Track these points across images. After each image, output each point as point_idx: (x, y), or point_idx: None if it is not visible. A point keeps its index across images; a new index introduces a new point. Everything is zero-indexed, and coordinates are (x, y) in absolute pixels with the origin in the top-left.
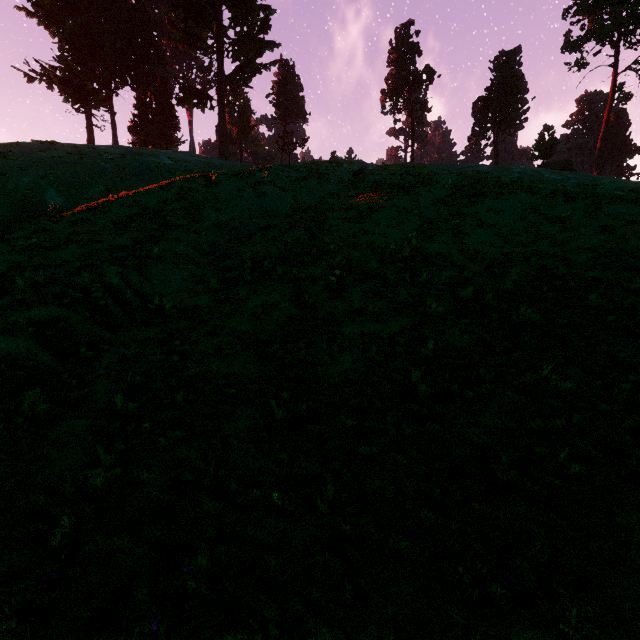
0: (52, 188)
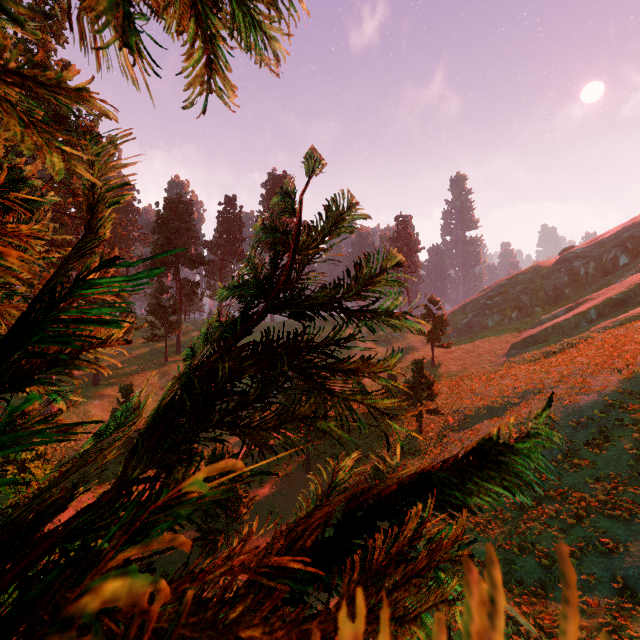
0: (623, 255)
